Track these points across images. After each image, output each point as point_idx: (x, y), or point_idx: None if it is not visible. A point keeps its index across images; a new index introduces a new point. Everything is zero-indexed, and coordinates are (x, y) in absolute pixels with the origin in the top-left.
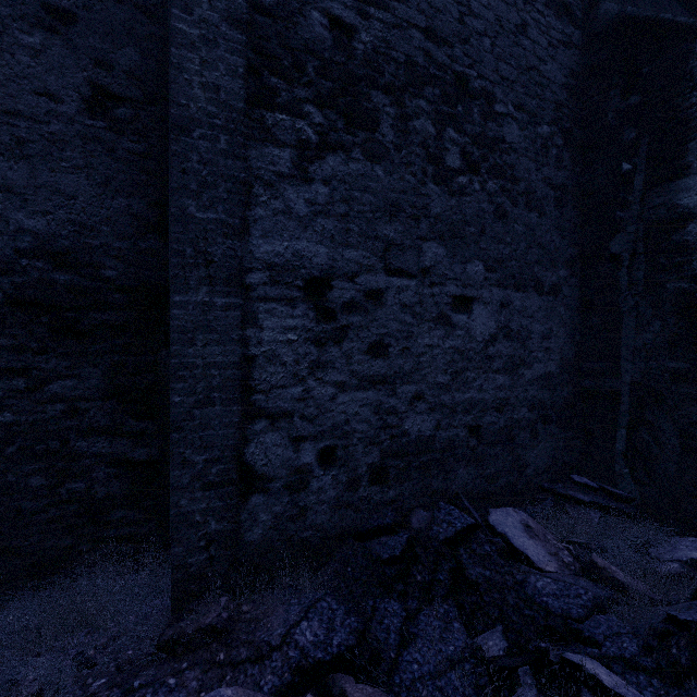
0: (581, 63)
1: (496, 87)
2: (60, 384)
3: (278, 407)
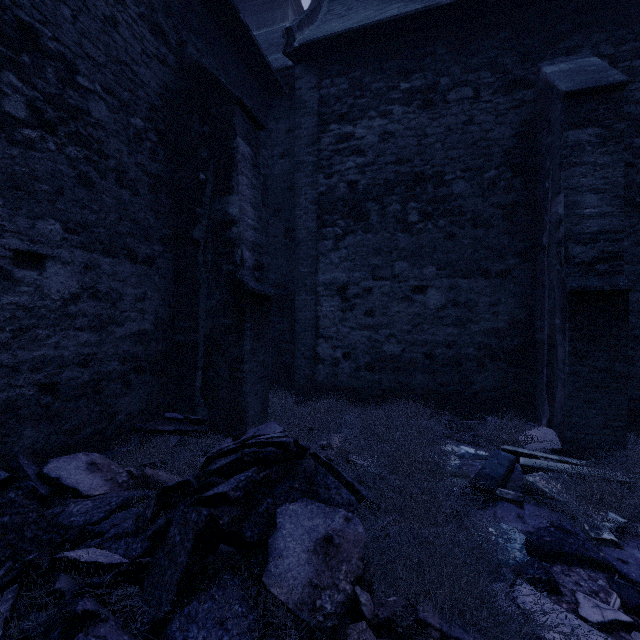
0: (176, 83)
1: (79, 60)
2: None
3: None
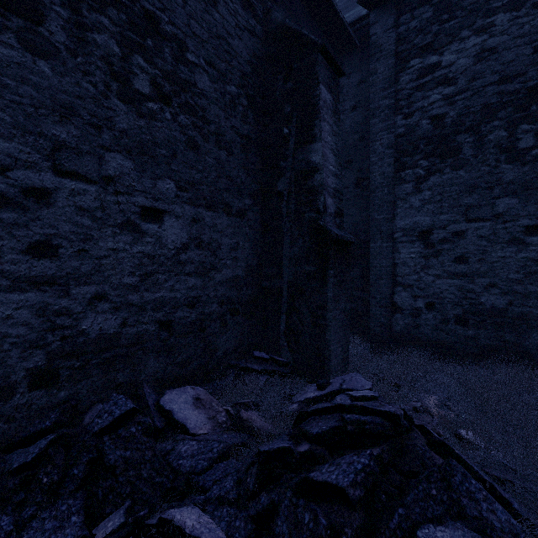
0: (262, 51)
1: (188, 39)
2: None
3: None
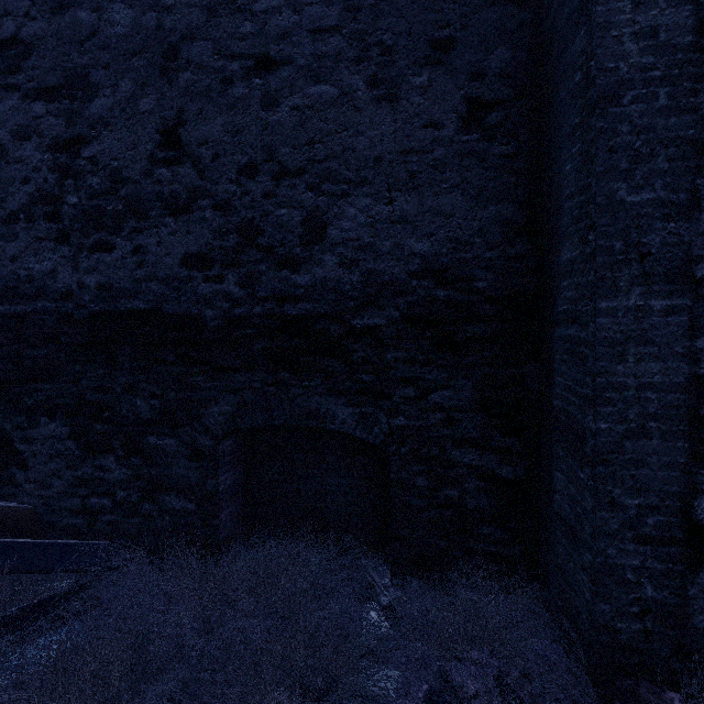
0: None
1: None
2: (439, 395)
3: None
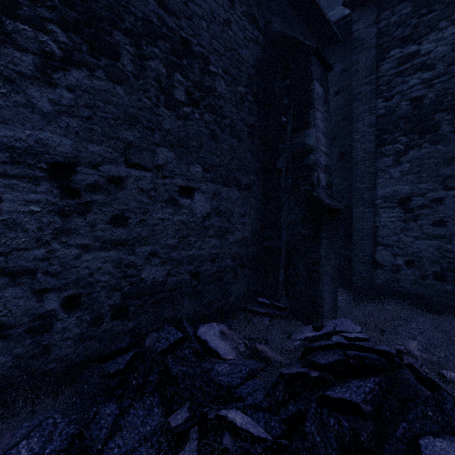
0: (263, 55)
1: (210, 54)
2: None
3: (19, 266)
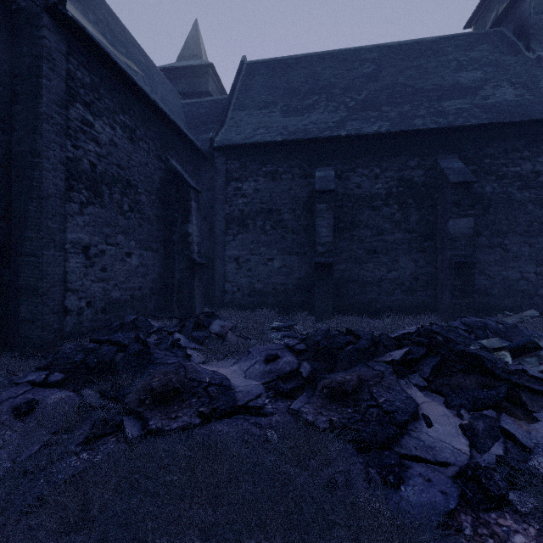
0: (164, 175)
1: (139, 183)
2: None
3: (74, 288)
